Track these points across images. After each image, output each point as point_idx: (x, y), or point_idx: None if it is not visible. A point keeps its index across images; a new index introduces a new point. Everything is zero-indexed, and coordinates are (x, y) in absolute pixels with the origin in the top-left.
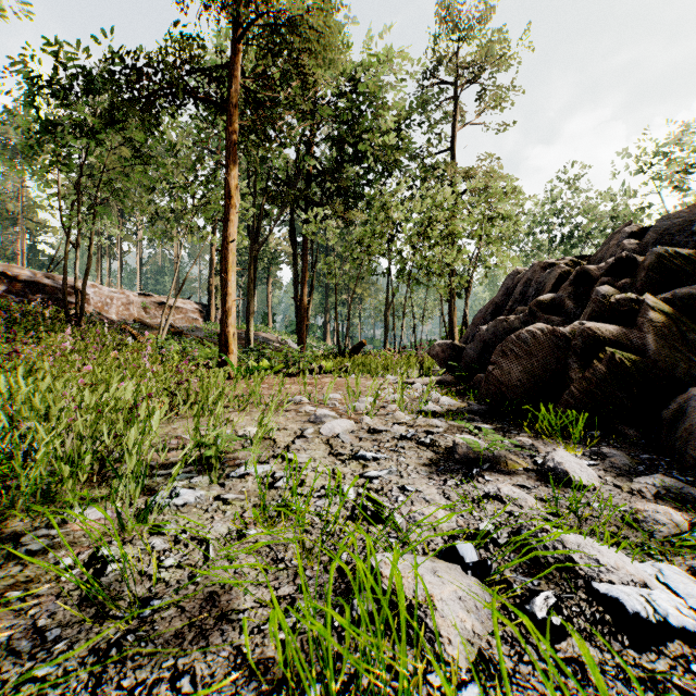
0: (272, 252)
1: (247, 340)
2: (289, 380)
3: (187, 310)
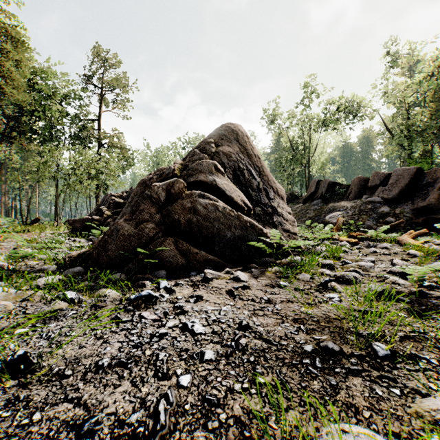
0: None
1: None
2: None
3: None
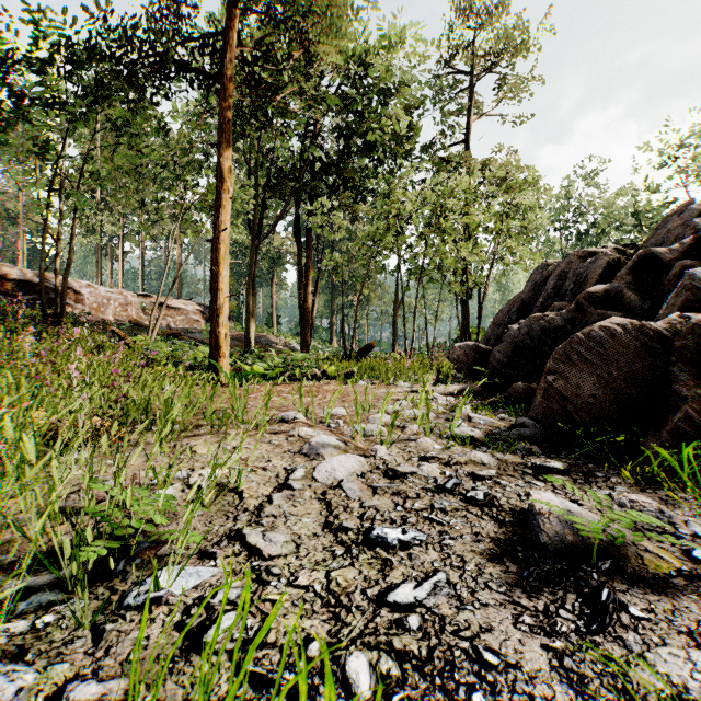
0: (276, 252)
1: (247, 343)
2: (288, 387)
3: (188, 311)
